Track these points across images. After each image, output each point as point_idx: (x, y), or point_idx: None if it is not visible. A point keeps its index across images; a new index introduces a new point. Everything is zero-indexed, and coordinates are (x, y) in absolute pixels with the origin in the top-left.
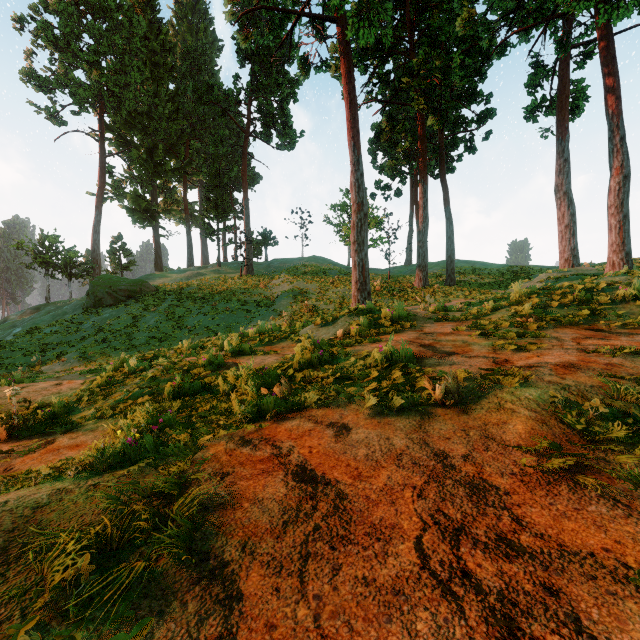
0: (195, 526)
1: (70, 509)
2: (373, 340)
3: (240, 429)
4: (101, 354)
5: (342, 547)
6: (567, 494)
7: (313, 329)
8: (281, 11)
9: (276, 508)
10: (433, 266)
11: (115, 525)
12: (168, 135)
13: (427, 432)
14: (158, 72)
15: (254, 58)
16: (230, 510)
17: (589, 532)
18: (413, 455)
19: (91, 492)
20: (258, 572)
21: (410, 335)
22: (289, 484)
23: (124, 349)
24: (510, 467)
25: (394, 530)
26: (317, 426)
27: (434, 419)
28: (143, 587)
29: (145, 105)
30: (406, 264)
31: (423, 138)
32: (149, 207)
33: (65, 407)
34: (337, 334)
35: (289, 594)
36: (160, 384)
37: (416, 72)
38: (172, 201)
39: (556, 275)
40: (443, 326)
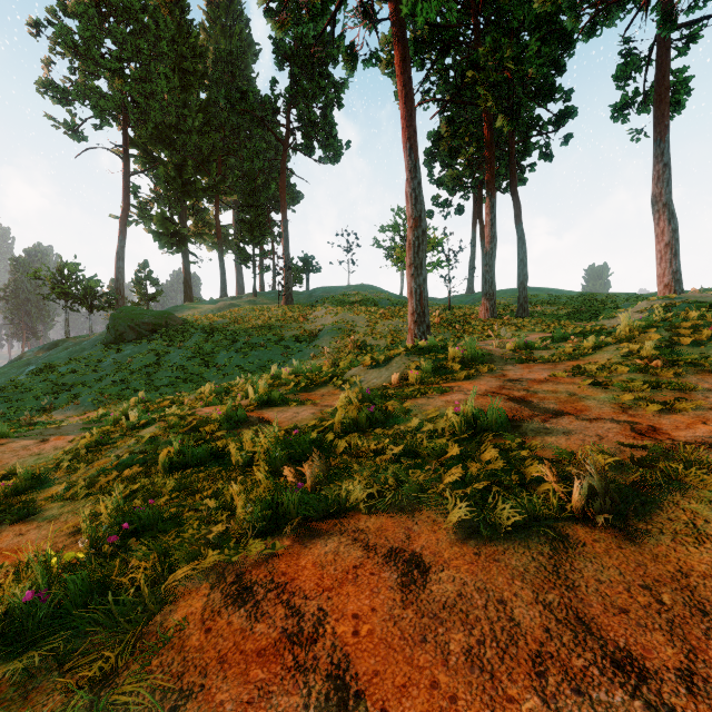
0: None
1: None
2: (441, 390)
3: (241, 552)
4: (118, 397)
5: None
6: None
7: (361, 371)
8: None
9: None
10: (500, 294)
11: None
12: (199, 150)
13: (575, 588)
14: (188, 80)
15: (294, 59)
16: None
17: None
18: (567, 661)
19: None
20: None
21: (490, 383)
22: None
23: (144, 391)
24: None
25: None
26: (368, 557)
27: (577, 552)
28: None
29: (173, 117)
30: (468, 292)
31: (490, 143)
32: (178, 231)
33: (37, 477)
34: (391, 379)
35: None
36: (159, 447)
37: (483, 64)
38: (203, 224)
39: (661, 303)
40: (531, 369)
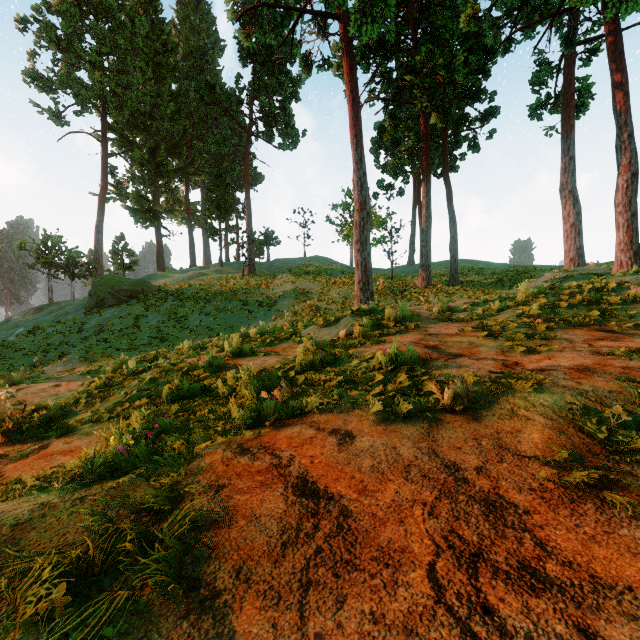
0: (186, 548)
1: (52, 526)
2: (377, 341)
3: (238, 436)
4: (103, 354)
5: (347, 574)
6: (594, 514)
7: (315, 330)
8: (283, 8)
9: (274, 527)
10: (436, 266)
11: (99, 545)
12: (170, 135)
13: (436, 441)
14: (160, 72)
15: (256, 57)
16: (225, 529)
17: (624, 561)
18: (422, 467)
19: (76, 507)
20: (253, 604)
21: (414, 336)
22: (289, 499)
23: (126, 349)
24: (528, 481)
25: (404, 554)
26: (319, 433)
27: (443, 426)
28: (125, 621)
29: (147, 105)
30: (409, 264)
31: (426, 137)
32: (151, 207)
33: (62, 409)
34: (340, 335)
35: (287, 632)
36: (159, 386)
37: (419, 70)
38: (174, 201)
39: (562, 275)
40: (448, 327)
